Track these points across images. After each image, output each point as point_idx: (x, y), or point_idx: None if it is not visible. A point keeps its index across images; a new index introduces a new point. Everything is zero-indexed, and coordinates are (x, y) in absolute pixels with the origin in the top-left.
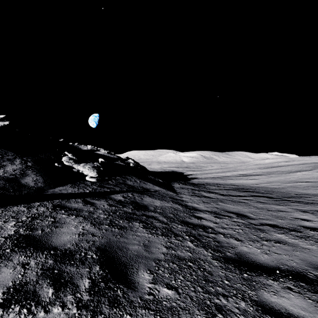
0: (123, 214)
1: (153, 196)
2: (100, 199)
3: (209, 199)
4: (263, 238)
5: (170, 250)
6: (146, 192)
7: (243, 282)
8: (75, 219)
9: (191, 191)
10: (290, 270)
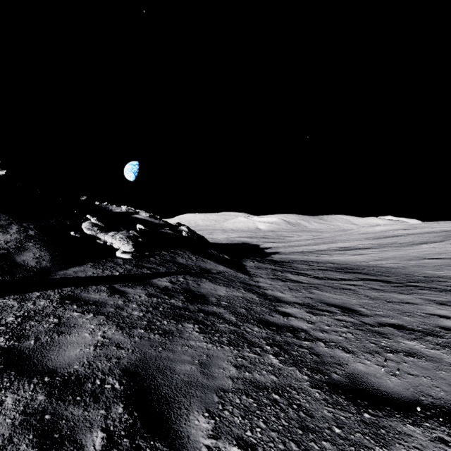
0: (169, 310)
1: (215, 280)
2: (135, 286)
3: (299, 284)
4: (386, 348)
5: (242, 371)
6: (205, 274)
7: (364, 429)
8: (92, 320)
9: (270, 272)
10: (437, 404)
